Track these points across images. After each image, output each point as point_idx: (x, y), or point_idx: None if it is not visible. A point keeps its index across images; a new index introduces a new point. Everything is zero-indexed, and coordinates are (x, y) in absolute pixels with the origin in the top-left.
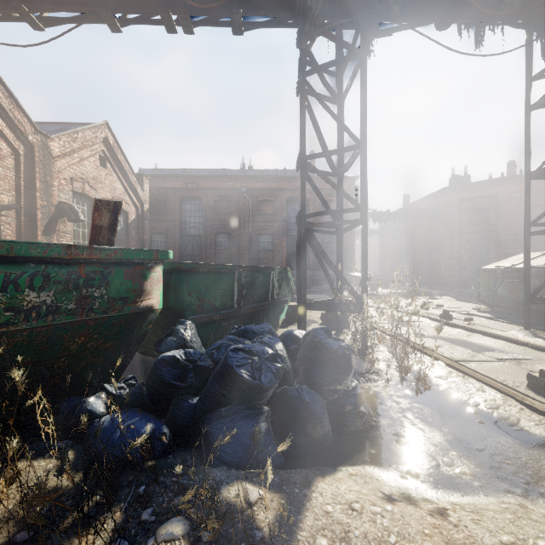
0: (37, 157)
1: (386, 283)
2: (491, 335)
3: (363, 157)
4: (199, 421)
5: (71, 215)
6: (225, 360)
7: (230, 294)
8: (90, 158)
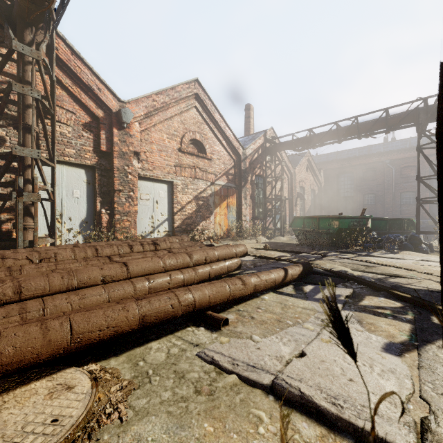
0: (293, 177)
1: None
2: None
3: None
4: (382, 246)
5: (302, 197)
6: (387, 236)
7: (385, 226)
8: (303, 170)
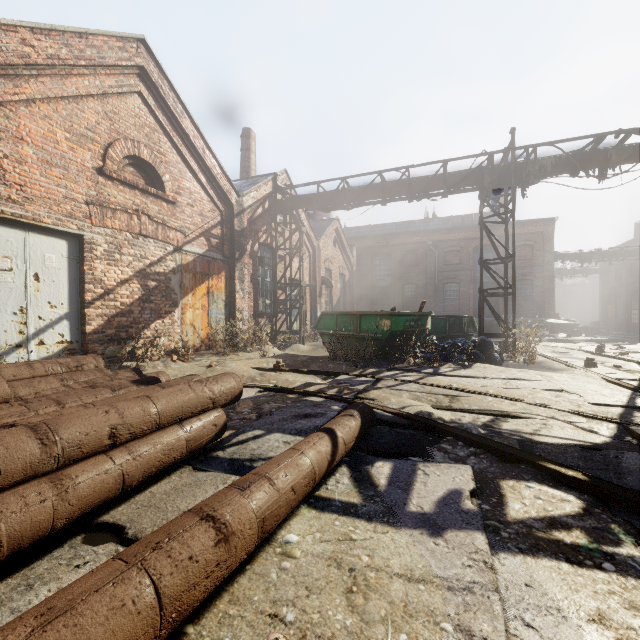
0: (316, 253)
1: (590, 331)
2: (611, 357)
3: (513, 263)
4: (446, 357)
5: (329, 284)
6: (453, 342)
7: (445, 328)
8: (330, 244)
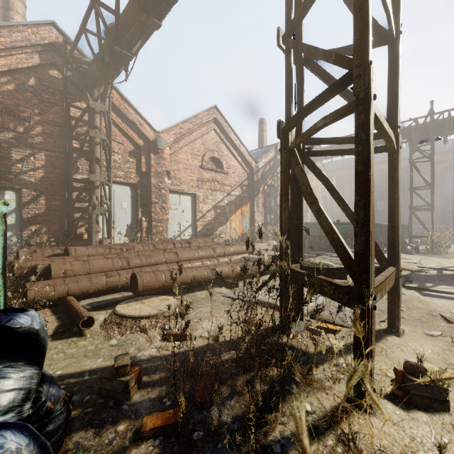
0: None
1: None
2: None
3: (431, 189)
4: None
5: None
6: (378, 239)
7: (381, 231)
8: (314, 178)
